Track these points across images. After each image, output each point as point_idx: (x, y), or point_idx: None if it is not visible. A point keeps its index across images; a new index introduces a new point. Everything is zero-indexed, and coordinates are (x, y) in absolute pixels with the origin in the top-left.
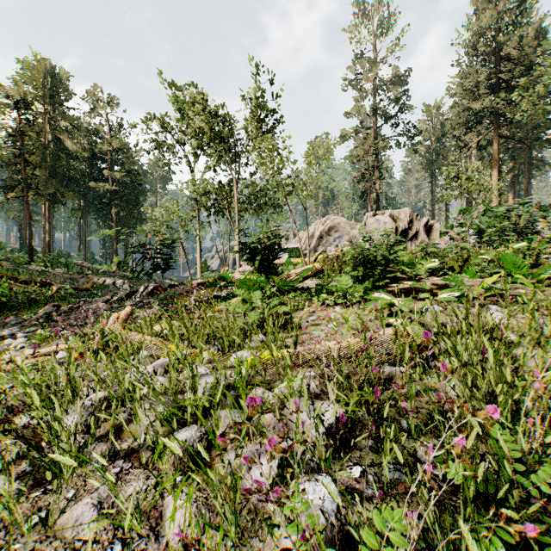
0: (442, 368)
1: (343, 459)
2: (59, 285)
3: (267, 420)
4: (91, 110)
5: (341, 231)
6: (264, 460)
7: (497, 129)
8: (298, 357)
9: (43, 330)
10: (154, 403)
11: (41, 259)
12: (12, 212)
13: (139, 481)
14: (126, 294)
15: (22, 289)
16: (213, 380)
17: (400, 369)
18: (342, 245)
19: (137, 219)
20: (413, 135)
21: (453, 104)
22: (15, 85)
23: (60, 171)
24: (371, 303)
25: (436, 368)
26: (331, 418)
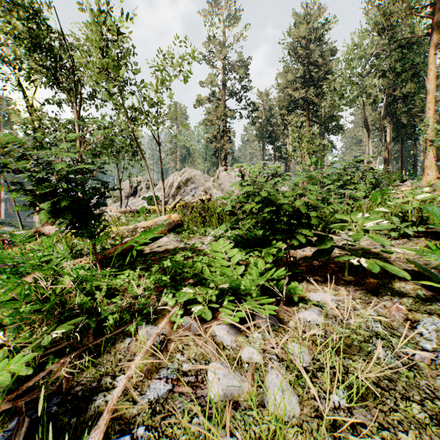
0: None
1: None
2: None
3: None
4: None
5: (197, 182)
6: None
7: (308, 114)
8: None
9: None
10: None
11: None
12: None
13: None
14: None
15: None
16: None
17: None
18: (198, 195)
19: None
20: (252, 110)
21: (280, 91)
22: None
23: None
24: None
25: None
26: None
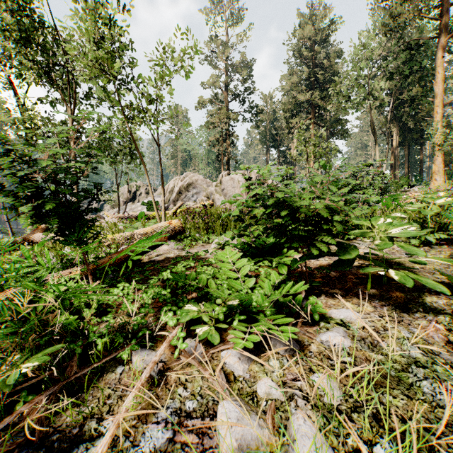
0: None
1: None
2: None
3: None
4: None
5: (198, 187)
6: None
7: (313, 118)
8: None
9: None
10: None
11: None
12: None
13: None
14: None
15: None
16: None
17: None
18: (200, 200)
19: None
20: (256, 113)
21: (284, 93)
22: None
23: None
24: None
25: None
26: None
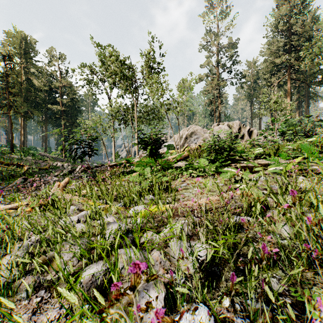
0: (307, 221)
1: (214, 289)
2: (29, 166)
3: (155, 257)
4: (49, 62)
5: (198, 134)
6: (153, 292)
7: (289, 75)
8: (175, 210)
9: (15, 193)
10: (74, 244)
11: (18, 151)
12: (1, 123)
13: (54, 310)
14: (69, 171)
15: (6, 169)
16: (117, 226)
17: (247, 218)
18: (199, 143)
19: (77, 127)
20: (240, 78)
21: (264, 60)
22: (3, 46)
23: (30, 98)
24: (223, 174)
25: (269, 217)
26: (202, 256)
